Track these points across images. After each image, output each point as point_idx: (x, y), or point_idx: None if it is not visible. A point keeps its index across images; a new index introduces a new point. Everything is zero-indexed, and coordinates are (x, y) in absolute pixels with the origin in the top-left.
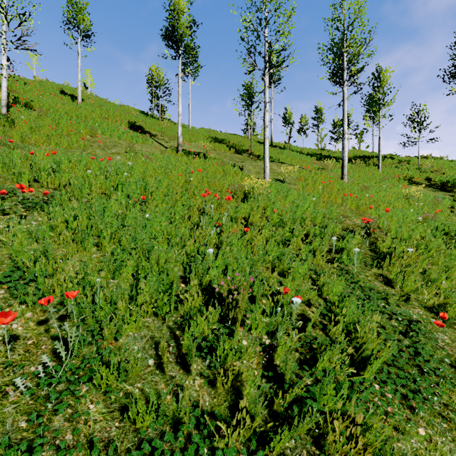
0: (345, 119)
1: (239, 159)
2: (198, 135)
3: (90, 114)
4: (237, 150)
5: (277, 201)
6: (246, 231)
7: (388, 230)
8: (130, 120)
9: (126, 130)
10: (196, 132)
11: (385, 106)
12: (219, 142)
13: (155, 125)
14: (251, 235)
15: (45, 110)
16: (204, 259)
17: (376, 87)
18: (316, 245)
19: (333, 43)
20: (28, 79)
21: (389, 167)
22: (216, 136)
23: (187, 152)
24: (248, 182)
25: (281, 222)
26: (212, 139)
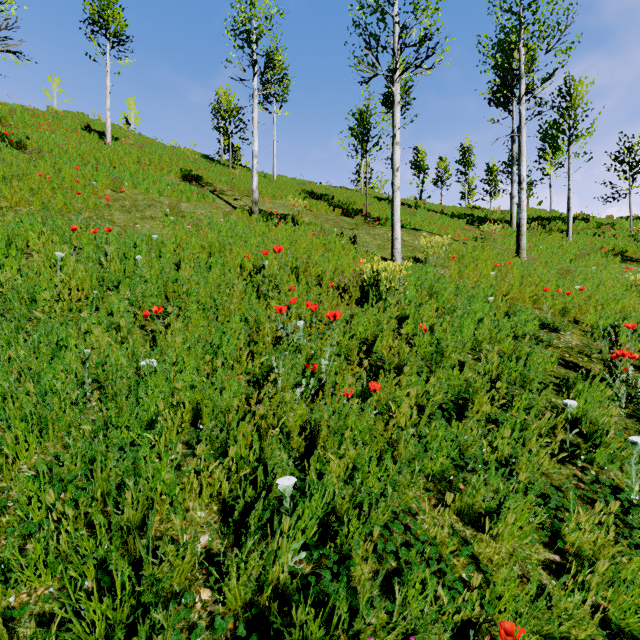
0: (523, 157)
1: (348, 225)
2: (286, 189)
3: (120, 158)
4: (345, 211)
5: (424, 306)
6: (372, 389)
7: (638, 359)
8: (184, 167)
9: (173, 182)
10: (283, 184)
11: (577, 139)
12: (317, 198)
13: (223, 174)
14: (383, 393)
15: (47, 152)
16: (272, 488)
17: (563, 110)
18: (518, 408)
19: (504, 33)
20: (37, 110)
21: (584, 235)
22: (313, 190)
23: (267, 215)
24: (368, 268)
25: (438, 352)
26: (307, 194)
